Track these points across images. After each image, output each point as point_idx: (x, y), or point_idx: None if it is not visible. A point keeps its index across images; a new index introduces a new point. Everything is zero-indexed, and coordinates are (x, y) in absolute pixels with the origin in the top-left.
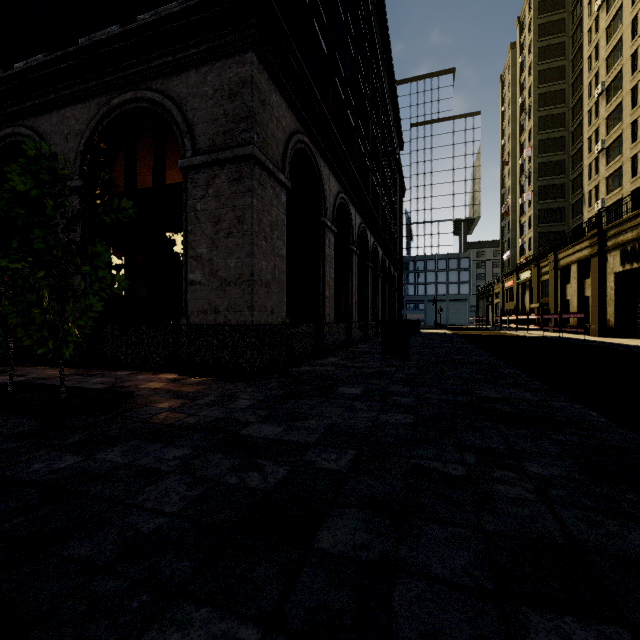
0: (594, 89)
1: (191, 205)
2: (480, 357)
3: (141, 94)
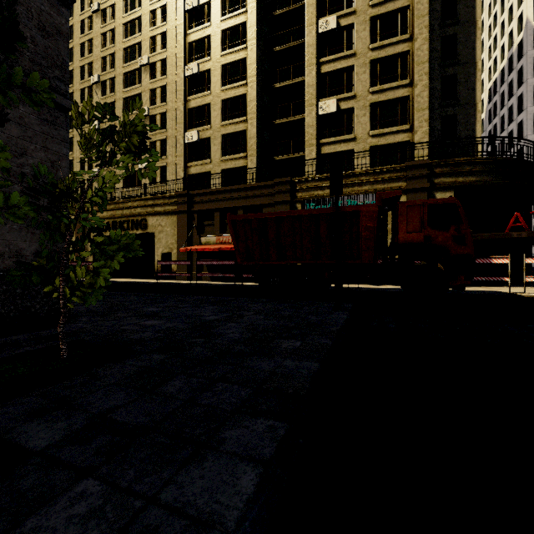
0: None
1: None
2: None
3: None
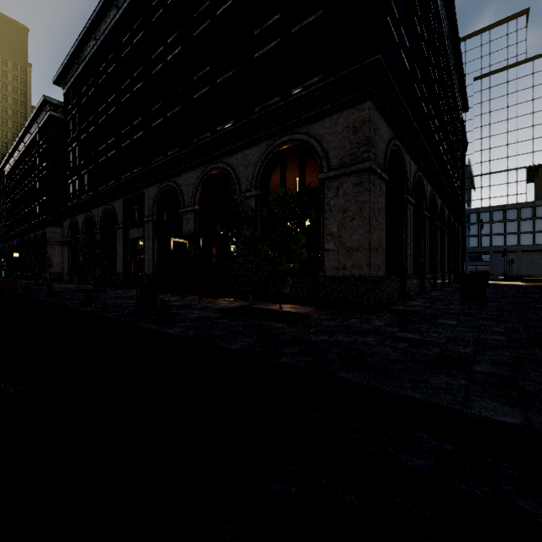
0: None
1: (326, 202)
2: None
3: (293, 137)
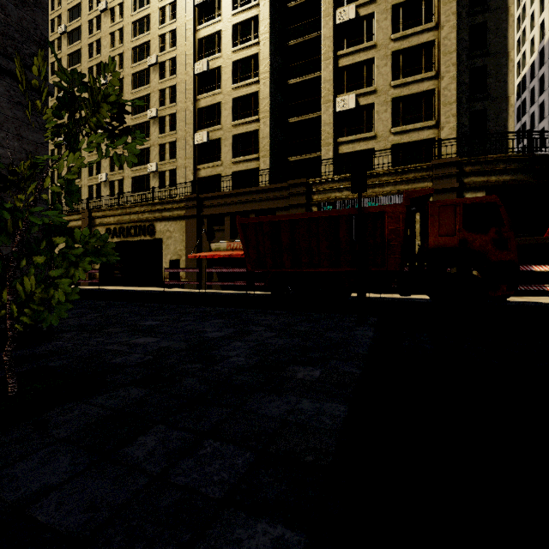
0: (57, 93)
1: None
2: (100, 302)
3: None
